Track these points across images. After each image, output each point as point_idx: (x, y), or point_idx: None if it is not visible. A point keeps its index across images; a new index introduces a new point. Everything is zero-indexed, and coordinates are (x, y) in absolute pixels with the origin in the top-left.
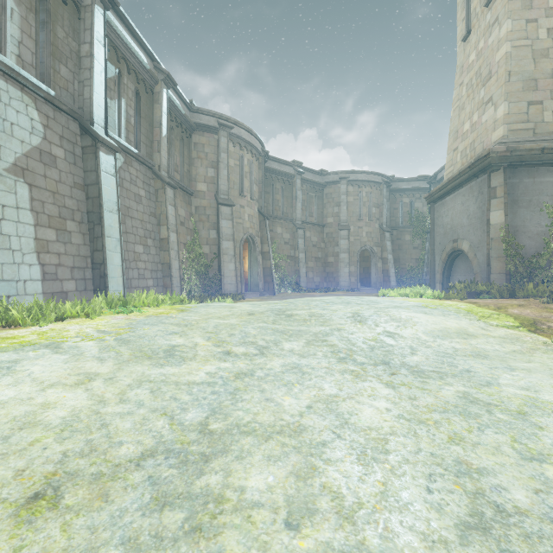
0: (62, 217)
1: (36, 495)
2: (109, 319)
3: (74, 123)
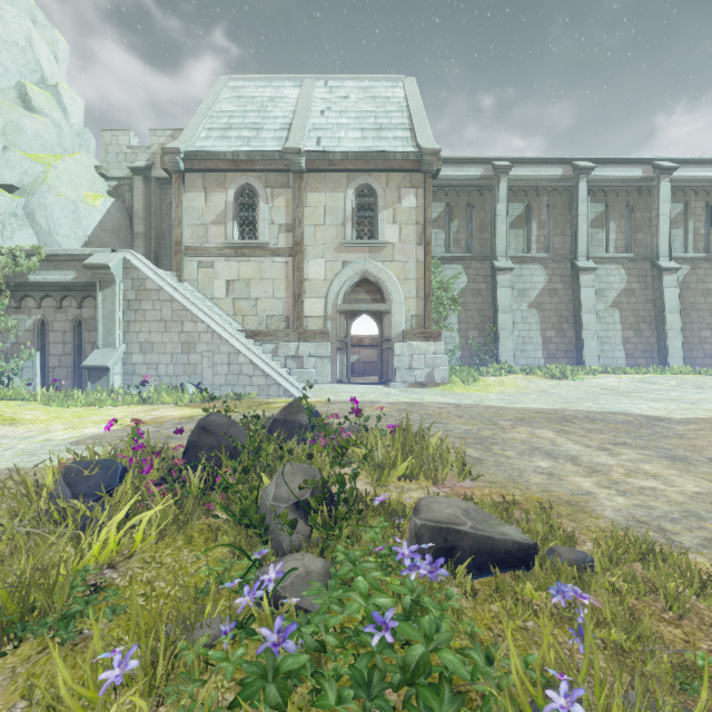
0: (637, 322)
1: (603, 389)
2: (646, 375)
3: (646, 263)
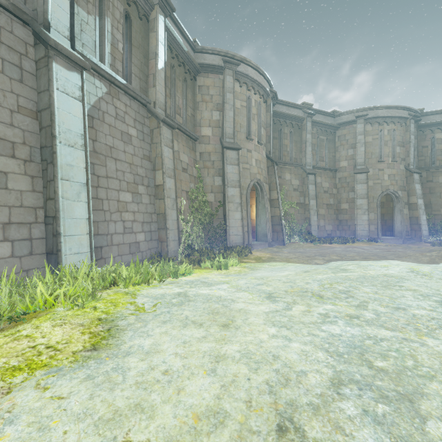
0: None
1: None
2: None
3: (24, 28)
